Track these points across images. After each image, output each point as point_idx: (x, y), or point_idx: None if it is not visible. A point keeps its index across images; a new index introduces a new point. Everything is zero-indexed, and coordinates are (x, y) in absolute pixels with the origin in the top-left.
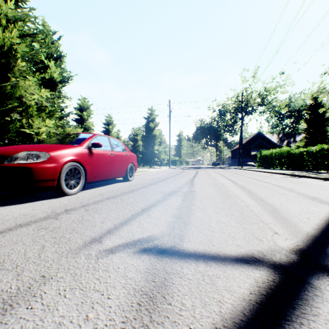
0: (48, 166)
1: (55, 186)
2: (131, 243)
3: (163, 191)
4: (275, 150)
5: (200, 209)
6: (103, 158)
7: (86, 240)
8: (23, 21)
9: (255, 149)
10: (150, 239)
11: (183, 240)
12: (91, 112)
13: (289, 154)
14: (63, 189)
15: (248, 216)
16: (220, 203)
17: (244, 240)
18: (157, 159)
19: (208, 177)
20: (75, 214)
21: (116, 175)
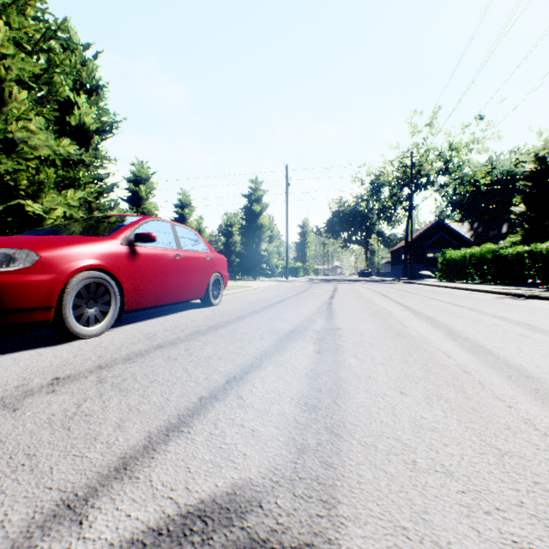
0: (33, 280)
1: (51, 321)
2: (173, 529)
3: (276, 329)
4: (471, 250)
5: (360, 379)
6: (159, 262)
7: (37, 512)
8: (22, 15)
9: (433, 248)
10: (236, 505)
11: (336, 515)
12: (153, 186)
13: (497, 257)
14: (69, 327)
15: (484, 404)
16: (401, 362)
17: (530, 517)
18: (266, 265)
19: (357, 298)
20: (67, 393)
21: (188, 295)
